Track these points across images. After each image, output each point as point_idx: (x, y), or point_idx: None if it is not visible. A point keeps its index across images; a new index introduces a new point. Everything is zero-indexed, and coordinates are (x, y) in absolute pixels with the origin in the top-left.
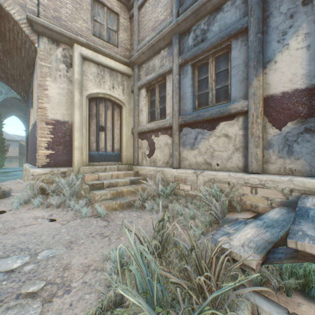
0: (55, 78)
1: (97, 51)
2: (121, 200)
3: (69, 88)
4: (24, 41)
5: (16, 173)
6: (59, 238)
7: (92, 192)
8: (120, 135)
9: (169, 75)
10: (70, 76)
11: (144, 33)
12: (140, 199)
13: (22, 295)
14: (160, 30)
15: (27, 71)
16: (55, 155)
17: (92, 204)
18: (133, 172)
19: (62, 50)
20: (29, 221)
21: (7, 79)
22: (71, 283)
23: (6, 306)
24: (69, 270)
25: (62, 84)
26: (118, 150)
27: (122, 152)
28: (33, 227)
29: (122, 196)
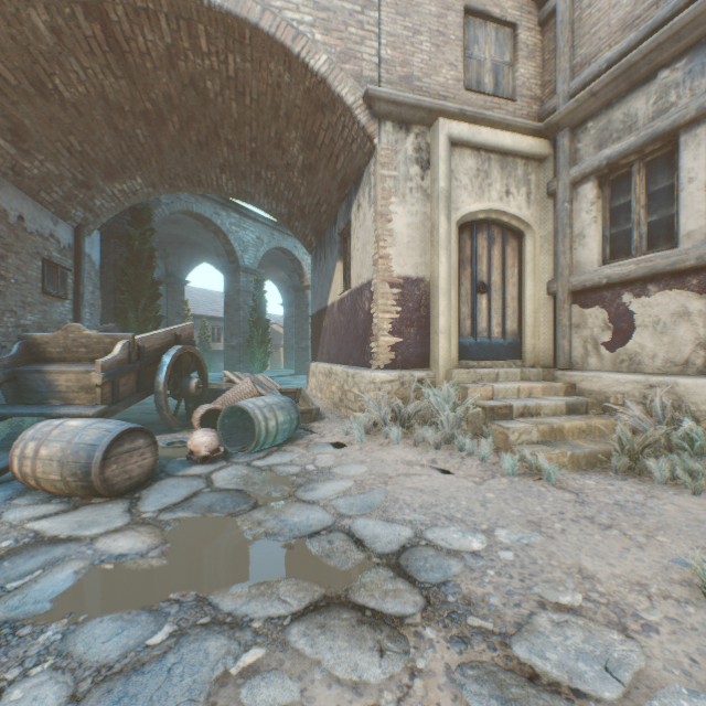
0: (403, 197)
1: (476, 121)
2: (569, 447)
3: (424, 212)
4: (352, 139)
5: (283, 380)
6: (498, 510)
7: (495, 423)
8: (518, 300)
9: (693, 128)
10: (426, 186)
11: (592, 44)
12: (616, 451)
13: (547, 605)
14: (658, 19)
15: (336, 195)
16: (403, 346)
17: (500, 450)
18: (563, 385)
19: (413, 139)
20: (400, 466)
21: (289, 217)
22: (635, 611)
23: (547, 618)
24: (600, 583)
25: (414, 205)
26: (514, 334)
27: (524, 338)
28: (422, 479)
29: (560, 438)
